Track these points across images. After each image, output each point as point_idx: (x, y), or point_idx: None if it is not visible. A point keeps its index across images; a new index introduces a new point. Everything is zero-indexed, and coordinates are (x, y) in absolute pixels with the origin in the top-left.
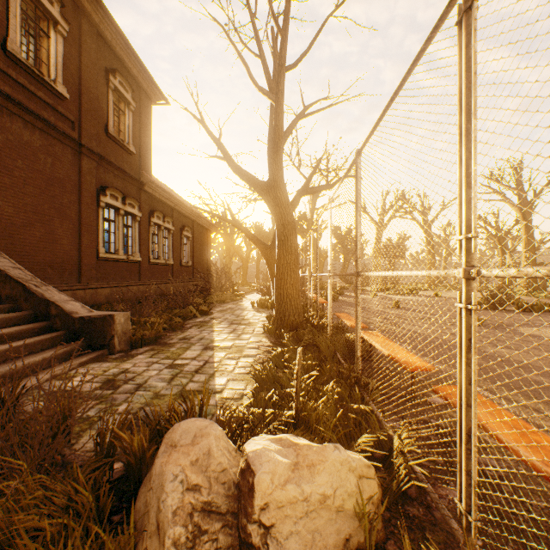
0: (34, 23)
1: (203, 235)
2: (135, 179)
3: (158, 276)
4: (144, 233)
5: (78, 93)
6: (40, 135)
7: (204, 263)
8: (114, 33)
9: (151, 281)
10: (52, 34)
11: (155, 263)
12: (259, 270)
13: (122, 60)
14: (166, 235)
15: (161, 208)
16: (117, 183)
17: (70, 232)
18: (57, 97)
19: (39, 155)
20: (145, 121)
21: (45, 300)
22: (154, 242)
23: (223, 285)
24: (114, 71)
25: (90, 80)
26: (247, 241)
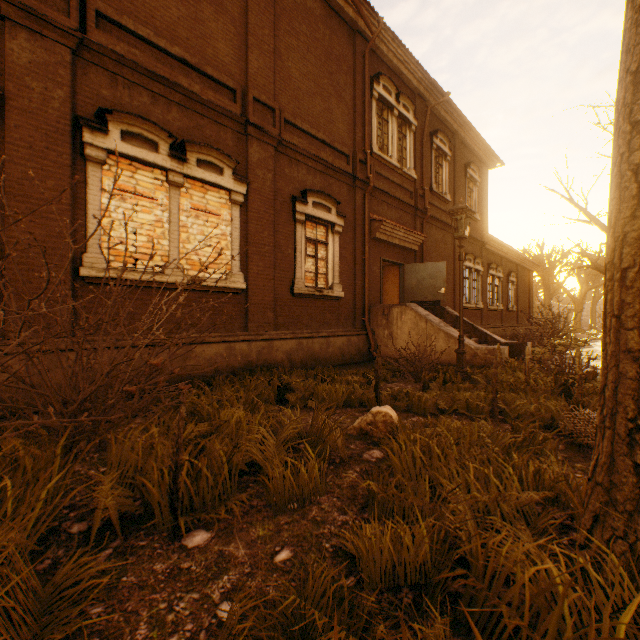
0: (438, 164)
1: (524, 277)
2: (479, 241)
3: (491, 321)
4: (483, 284)
5: (452, 193)
6: (440, 232)
7: (525, 307)
8: (472, 136)
9: (488, 325)
10: (443, 164)
11: (490, 309)
12: (594, 313)
13: (472, 151)
14: (495, 283)
15: (493, 259)
16: (469, 248)
17: (449, 291)
18: (445, 203)
19: (439, 245)
20: (484, 189)
21: (483, 333)
22: (488, 291)
23: (559, 330)
24: (469, 164)
25: (458, 180)
26: (579, 279)
